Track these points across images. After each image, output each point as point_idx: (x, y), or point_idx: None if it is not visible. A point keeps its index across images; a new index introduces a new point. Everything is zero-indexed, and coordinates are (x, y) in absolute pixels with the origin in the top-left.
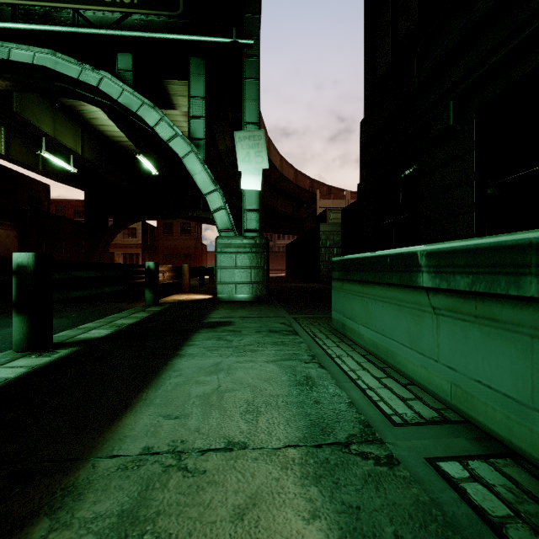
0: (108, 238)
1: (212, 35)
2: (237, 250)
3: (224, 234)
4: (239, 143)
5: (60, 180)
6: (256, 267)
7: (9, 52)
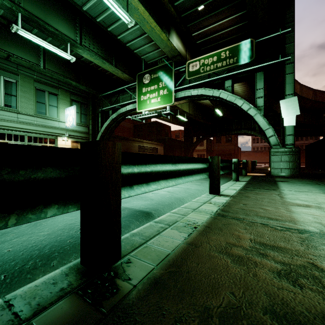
0: (193, 148)
1: (268, 62)
2: (282, 154)
3: (274, 147)
4: (282, 105)
5: (177, 124)
6: (292, 161)
7: (191, 92)
